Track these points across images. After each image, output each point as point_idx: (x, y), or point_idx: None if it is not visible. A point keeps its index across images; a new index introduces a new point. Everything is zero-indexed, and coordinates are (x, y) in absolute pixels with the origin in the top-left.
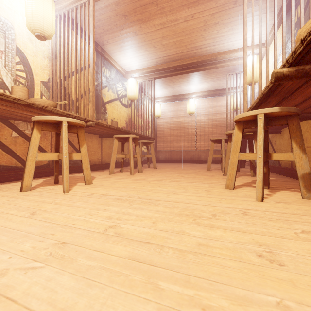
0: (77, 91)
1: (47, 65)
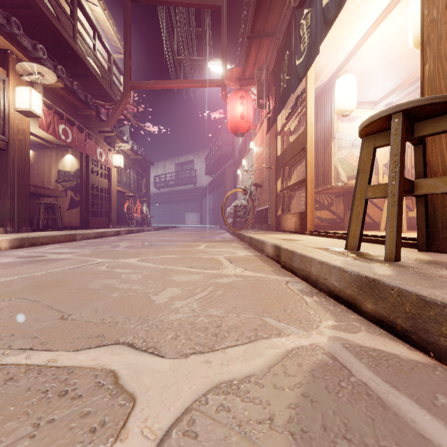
0: (412, 159)
1: (387, 151)
